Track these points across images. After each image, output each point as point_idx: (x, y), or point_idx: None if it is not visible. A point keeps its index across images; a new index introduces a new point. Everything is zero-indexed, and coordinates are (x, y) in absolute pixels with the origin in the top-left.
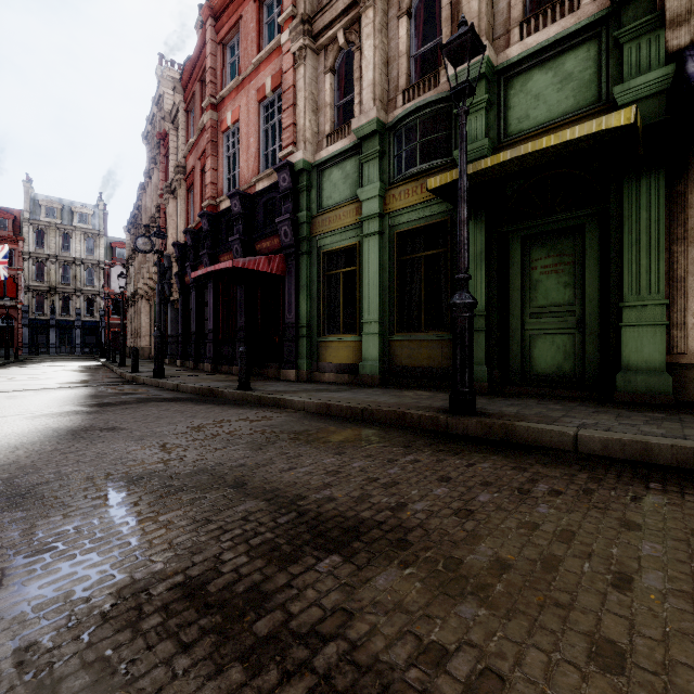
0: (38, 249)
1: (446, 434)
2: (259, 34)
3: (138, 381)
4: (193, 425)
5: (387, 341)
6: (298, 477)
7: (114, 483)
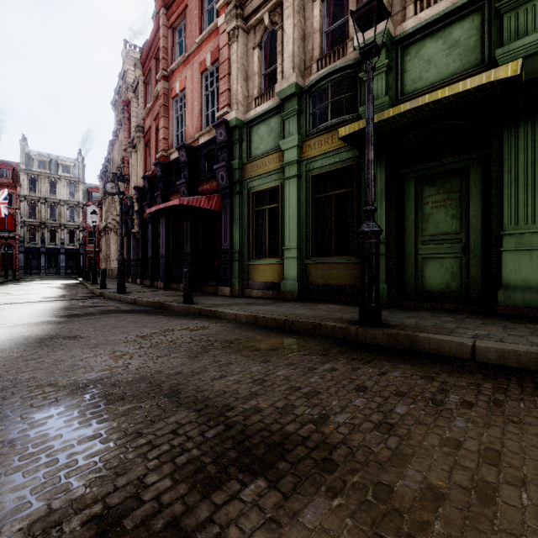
0: (31, 193)
1: (356, 343)
2: (201, 19)
3: (104, 295)
4: (142, 334)
5: (304, 263)
6: (228, 386)
7: (61, 390)
